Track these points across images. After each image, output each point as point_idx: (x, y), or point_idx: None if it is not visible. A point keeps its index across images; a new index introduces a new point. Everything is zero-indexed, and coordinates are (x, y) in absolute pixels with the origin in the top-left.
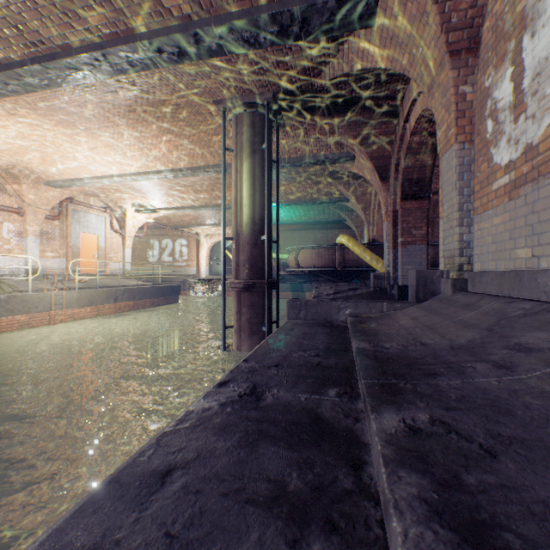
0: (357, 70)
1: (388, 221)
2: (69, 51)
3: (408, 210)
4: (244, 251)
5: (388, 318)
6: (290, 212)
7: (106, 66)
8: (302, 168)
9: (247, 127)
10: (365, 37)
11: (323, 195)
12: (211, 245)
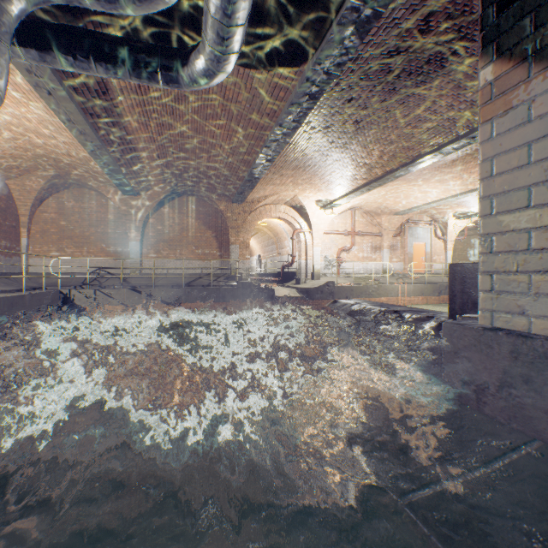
0: None
1: None
2: (419, 156)
3: None
4: None
5: None
6: None
7: (439, 155)
8: None
9: None
10: None
11: None
12: None
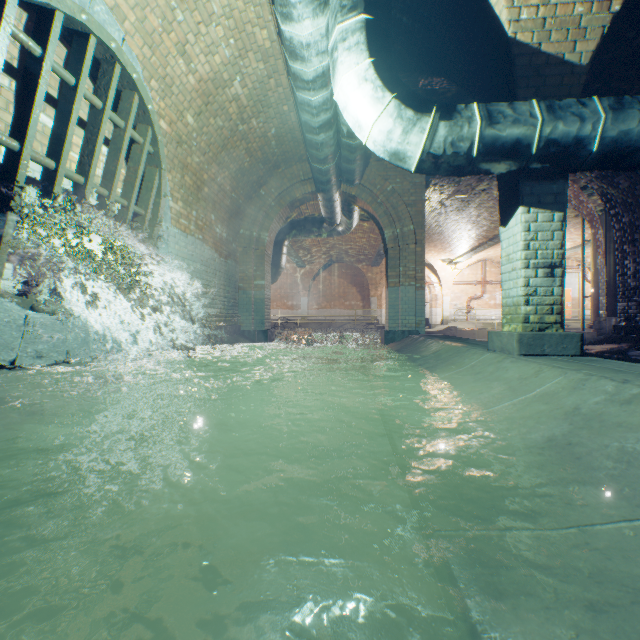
0: None
1: None
2: (495, 236)
3: None
4: (592, 304)
5: None
6: None
7: None
8: None
9: None
10: None
11: None
12: None
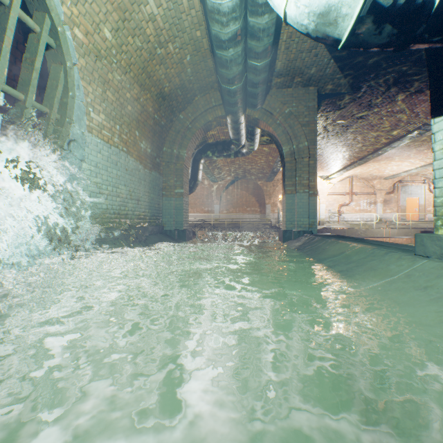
0: None
1: None
2: (365, 156)
3: None
4: None
5: None
6: None
7: (375, 156)
8: None
9: None
10: None
11: None
12: None
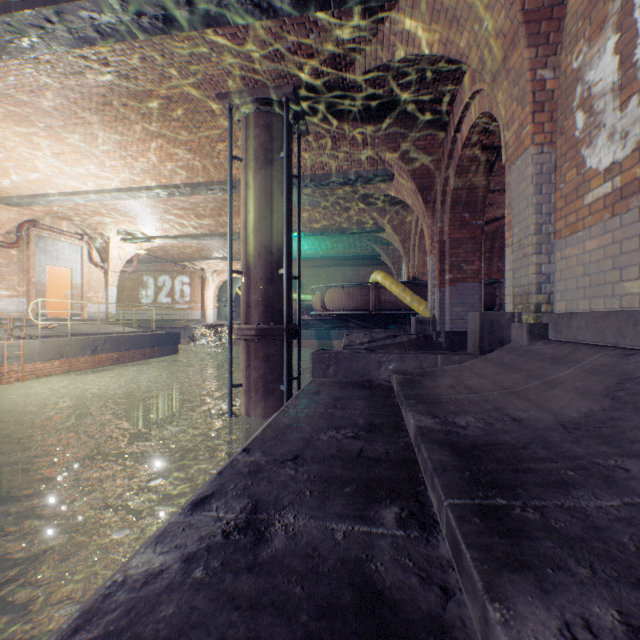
0: (401, 60)
1: (434, 254)
2: (6, 5)
3: (458, 241)
4: (256, 288)
5: (446, 375)
6: (314, 245)
7: (62, 31)
8: (329, 188)
9: (260, 130)
10: (412, 10)
11: (355, 224)
12: (220, 283)
